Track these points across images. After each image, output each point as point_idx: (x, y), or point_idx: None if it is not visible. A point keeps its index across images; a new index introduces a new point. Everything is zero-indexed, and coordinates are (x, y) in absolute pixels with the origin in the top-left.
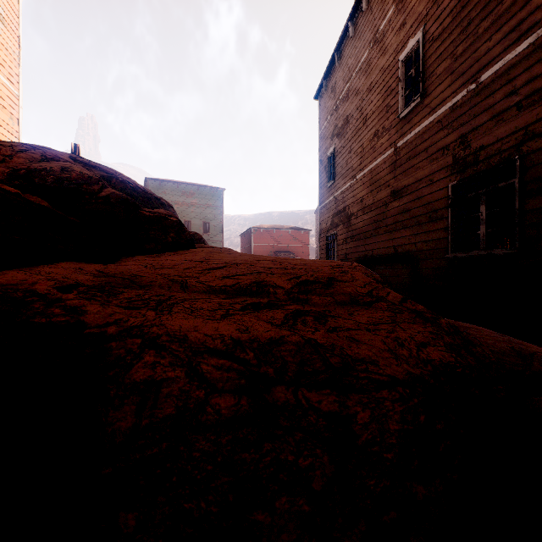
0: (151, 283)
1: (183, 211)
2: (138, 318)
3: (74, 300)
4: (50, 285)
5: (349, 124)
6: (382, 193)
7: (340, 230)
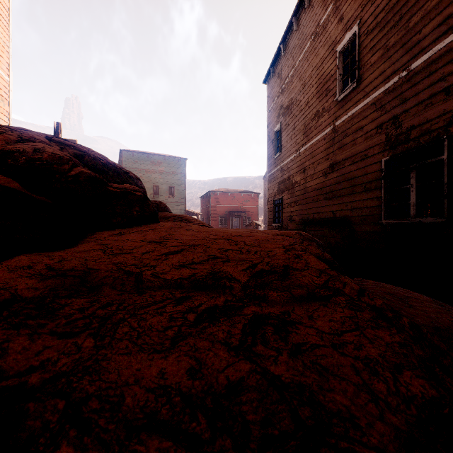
0: (103, 280)
1: (152, 177)
2: (71, 355)
3: None
4: None
5: (293, 105)
6: (322, 165)
7: (286, 196)
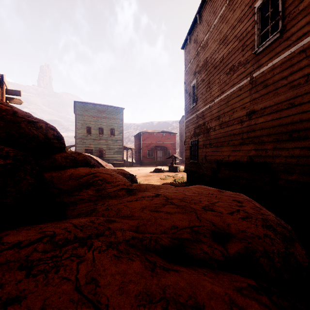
0: None
1: (98, 122)
2: None
3: None
4: None
5: (208, 63)
6: (238, 113)
7: (201, 138)
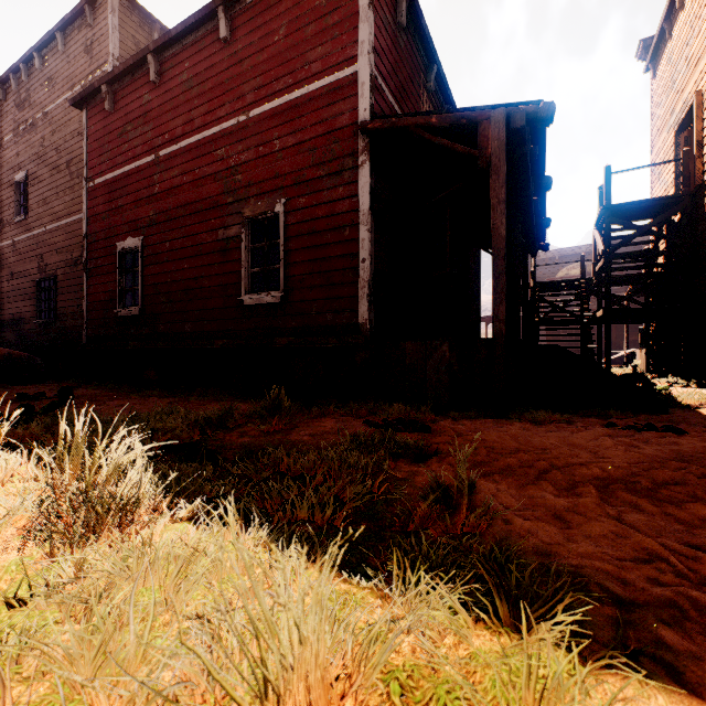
0: None
1: None
2: None
3: None
4: None
5: None
6: (6, 271)
7: None
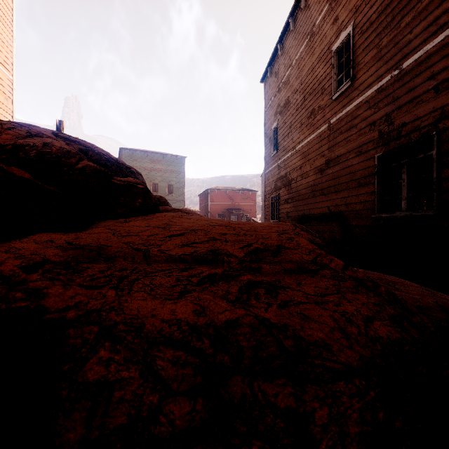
0: (116, 253)
1: (151, 175)
2: (98, 299)
3: (37, 281)
4: (16, 265)
5: (290, 103)
6: (318, 162)
7: (282, 192)
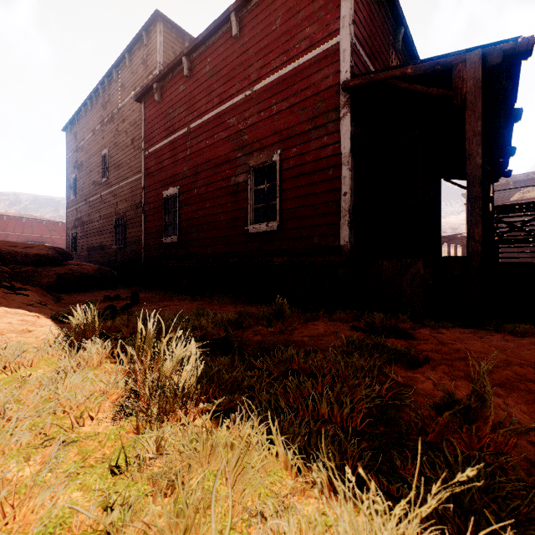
0: None
1: None
2: None
3: None
4: None
5: (83, 166)
6: (97, 215)
7: (79, 230)
